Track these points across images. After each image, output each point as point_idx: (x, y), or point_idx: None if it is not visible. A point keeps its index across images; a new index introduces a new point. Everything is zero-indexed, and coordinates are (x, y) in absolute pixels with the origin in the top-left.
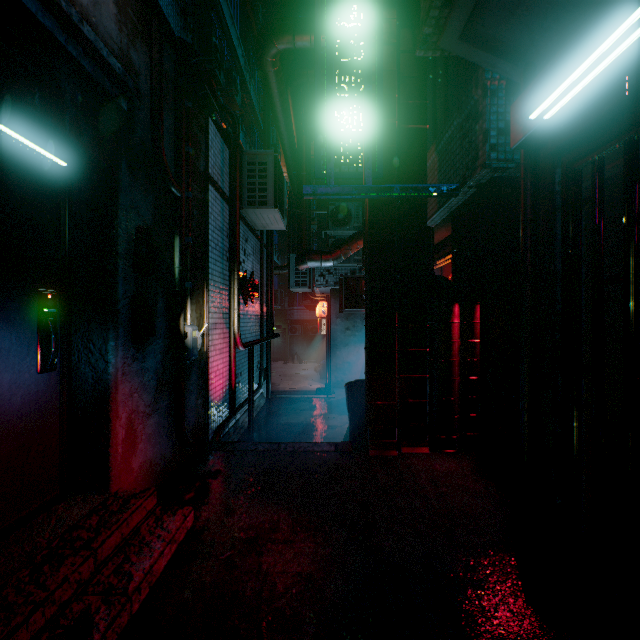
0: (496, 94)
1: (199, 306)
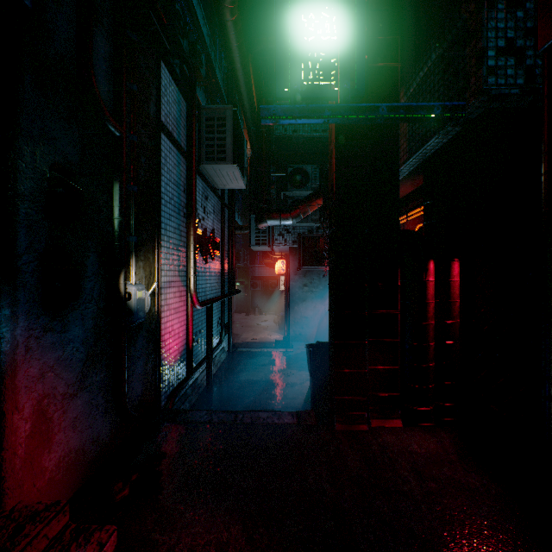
0: (495, 6)
1: (148, 263)
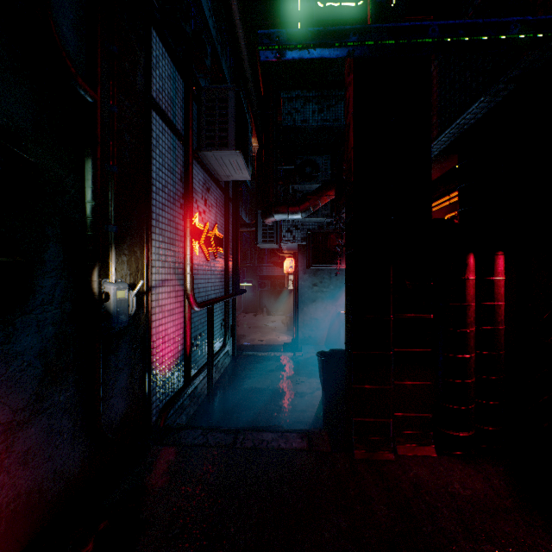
0: None
1: (135, 258)
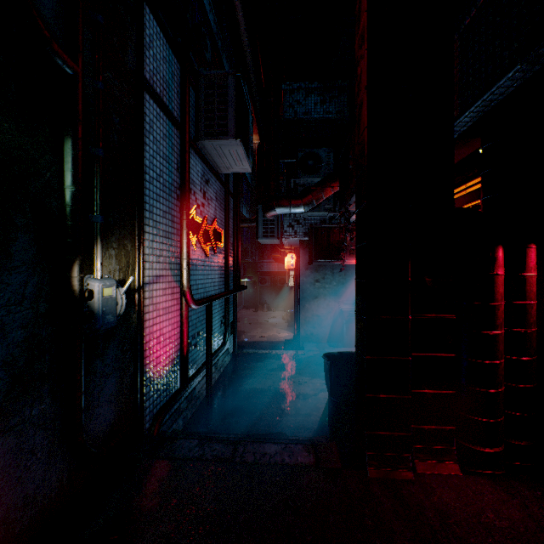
0: None
1: (125, 252)
